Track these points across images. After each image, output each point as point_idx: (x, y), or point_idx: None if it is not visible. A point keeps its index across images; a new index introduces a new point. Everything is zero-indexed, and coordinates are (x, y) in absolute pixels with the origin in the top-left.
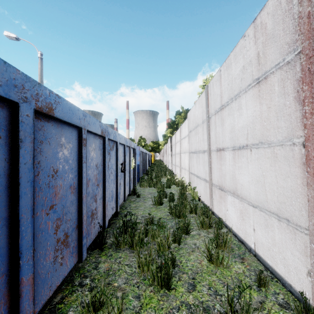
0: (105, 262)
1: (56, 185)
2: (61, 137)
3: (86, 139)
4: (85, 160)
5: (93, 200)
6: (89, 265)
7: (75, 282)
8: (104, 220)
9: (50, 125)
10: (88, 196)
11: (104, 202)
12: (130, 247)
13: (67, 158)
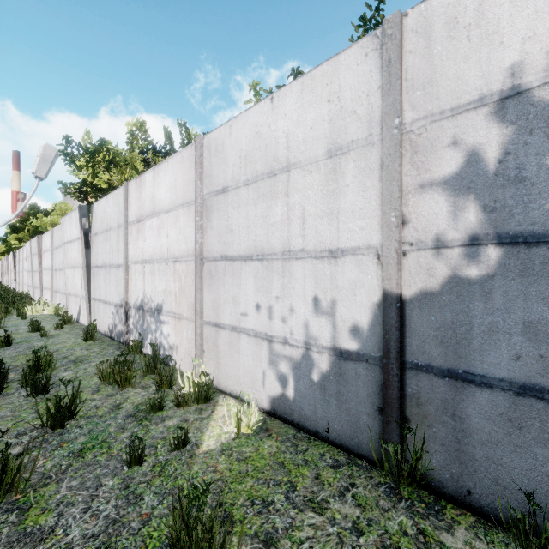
0: None
1: None
2: None
3: None
4: None
5: None
6: None
7: None
8: None
9: None
10: None
11: None
12: None
13: None
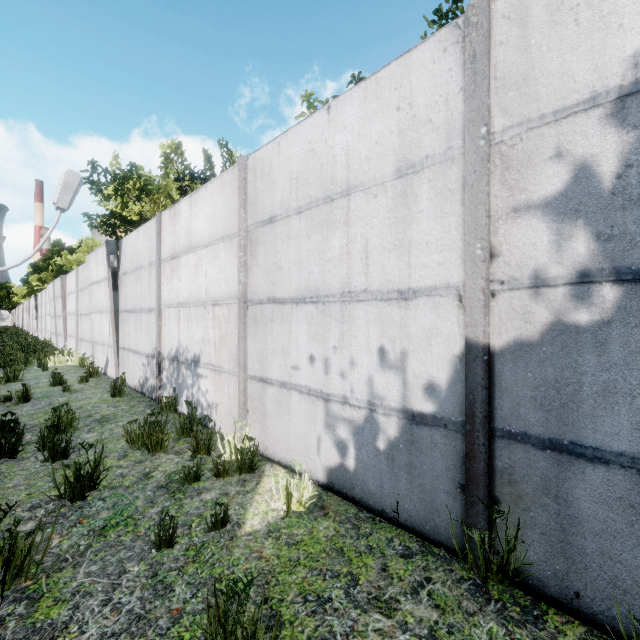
0: None
1: None
2: None
3: None
4: None
5: None
6: None
7: None
8: None
9: None
10: None
11: None
12: None
13: None
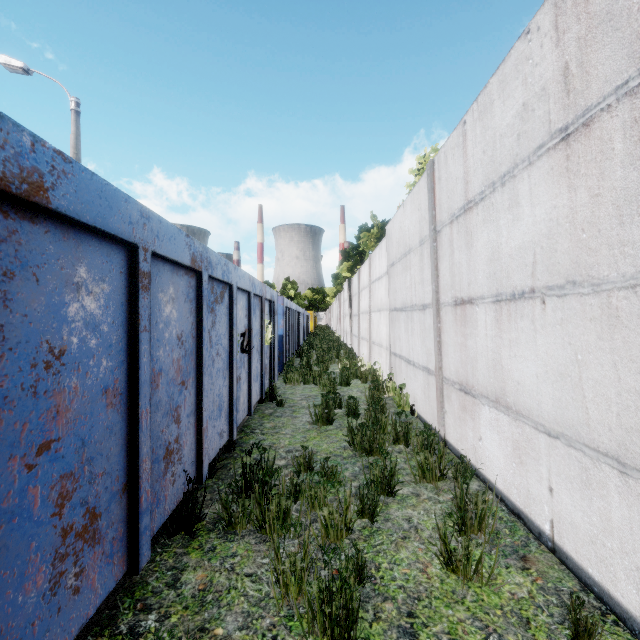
0: (198, 567)
1: (59, 389)
2: (75, 264)
3: (150, 274)
4: (147, 324)
5: (170, 420)
6: (158, 575)
7: (121, 624)
8: (199, 462)
9: (41, 231)
10: (157, 411)
11: (200, 422)
12: (258, 528)
13: (96, 320)
